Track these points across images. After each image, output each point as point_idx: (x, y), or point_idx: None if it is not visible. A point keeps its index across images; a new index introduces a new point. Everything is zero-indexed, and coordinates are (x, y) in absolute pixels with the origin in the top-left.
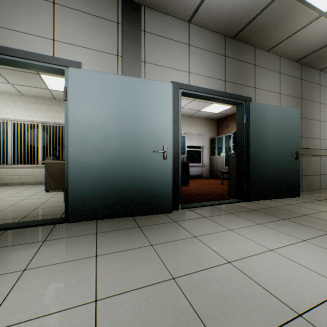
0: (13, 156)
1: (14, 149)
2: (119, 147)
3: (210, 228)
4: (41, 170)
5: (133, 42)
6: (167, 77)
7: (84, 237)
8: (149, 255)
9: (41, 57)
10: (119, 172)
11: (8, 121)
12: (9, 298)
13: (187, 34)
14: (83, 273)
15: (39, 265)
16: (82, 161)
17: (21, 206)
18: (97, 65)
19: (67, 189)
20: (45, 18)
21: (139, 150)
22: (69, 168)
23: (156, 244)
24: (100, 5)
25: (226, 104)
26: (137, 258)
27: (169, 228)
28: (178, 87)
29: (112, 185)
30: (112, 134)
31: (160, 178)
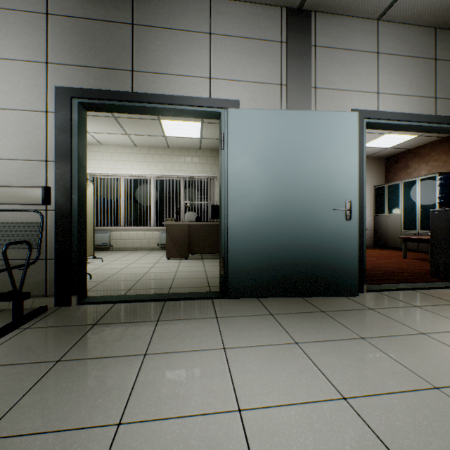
0: (126, 217)
1: (126, 209)
2: (286, 204)
3: (439, 323)
4: (153, 233)
5: (300, 64)
6: (346, 105)
7: (260, 318)
8: (371, 351)
9: (198, 101)
10: (287, 238)
11: (122, 177)
12: (235, 377)
13: (375, 38)
14: (297, 361)
15: (236, 346)
16: (243, 223)
17: (155, 274)
18: (256, 101)
19: (224, 257)
20: (201, 54)
21: (312, 208)
22: (228, 232)
23: (368, 338)
24: (261, 24)
25: (408, 134)
26: (355, 352)
27: (370, 317)
28: (361, 117)
29: (278, 254)
30: (277, 188)
31: (340, 246)
